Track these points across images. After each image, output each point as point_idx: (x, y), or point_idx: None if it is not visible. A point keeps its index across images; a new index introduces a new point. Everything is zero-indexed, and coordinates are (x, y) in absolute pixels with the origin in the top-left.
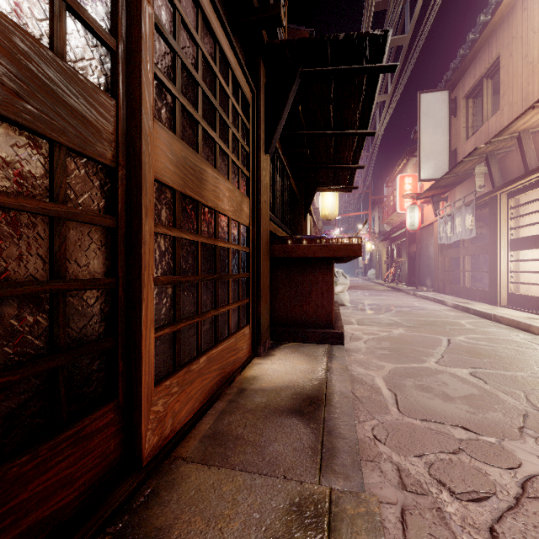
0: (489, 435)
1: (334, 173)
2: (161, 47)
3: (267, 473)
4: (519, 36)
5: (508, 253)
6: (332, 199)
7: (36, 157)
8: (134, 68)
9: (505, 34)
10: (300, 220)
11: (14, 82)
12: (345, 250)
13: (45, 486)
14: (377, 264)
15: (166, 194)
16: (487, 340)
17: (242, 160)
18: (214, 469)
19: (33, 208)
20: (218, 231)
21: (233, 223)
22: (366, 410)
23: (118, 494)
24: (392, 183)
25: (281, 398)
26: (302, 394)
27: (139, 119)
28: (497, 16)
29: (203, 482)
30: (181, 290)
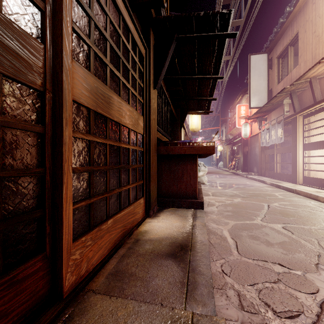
0: (297, 270)
1: (198, 102)
2: (79, 12)
3: (149, 301)
4: (310, 20)
5: (303, 152)
6: (197, 119)
7: None
8: (57, 23)
9: (302, 19)
10: (177, 131)
11: None
12: (204, 150)
13: None
14: (224, 158)
15: (83, 111)
16: (292, 205)
17: (139, 92)
18: (113, 299)
19: None
20: (121, 137)
21: (132, 132)
22: (217, 252)
23: (42, 321)
24: (233, 110)
25: (162, 246)
26: (176, 243)
27: (61, 58)
28: (297, 8)
29: (105, 309)
30: (94, 176)
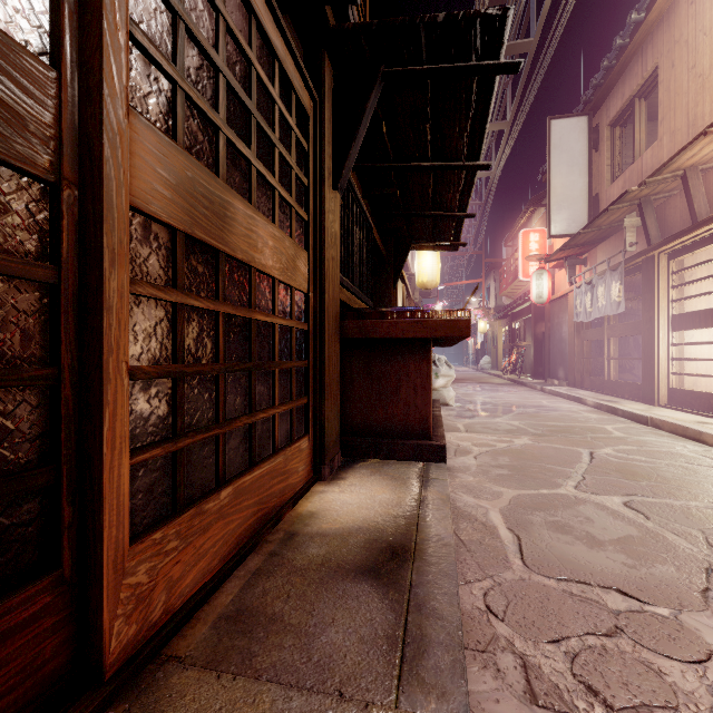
0: (659, 604)
1: (434, 223)
2: None
3: (312, 687)
4: (683, 40)
5: (668, 334)
6: (432, 260)
7: None
8: (91, 20)
9: (665, 38)
10: (388, 288)
11: None
12: (447, 328)
13: None
14: (493, 349)
15: (158, 235)
16: (643, 454)
17: (298, 196)
18: (226, 680)
19: None
20: (255, 297)
21: (282, 287)
22: (476, 563)
23: None
24: (512, 241)
25: (349, 549)
26: (381, 541)
27: (99, 104)
28: (654, 13)
29: (204, 705)
30: (187, 387)
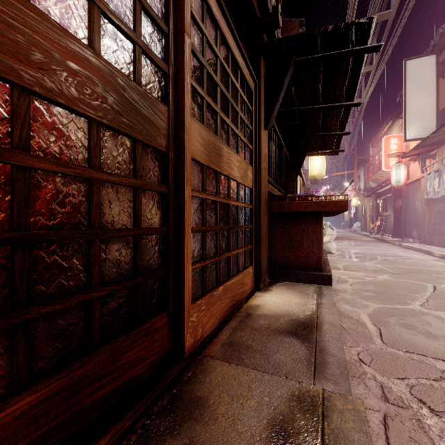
0: None
1: (322, 139)
2: (194, 64)
3: (272, 373)
4: None
5: None
6: (320, 161)
7: (127, 151)
8: (179, 83)
9: None
10: (291, 180)
11: (118, 106)
12: (333, 206)
13: (132, 358)
14: (363, 217)
15: (197, 168)
16: None
17: (247, 136)
18: (233, 366)
19: (126, 183)
20: (230, 192)
21: (241, 186)
22: (352, 339)
23: (171, 372)
24: (377, 143)
25: (280, 323)
26: (297, 321)
27: (182, 118)
28: None
29: (226, 373)
30: (206, 237)
